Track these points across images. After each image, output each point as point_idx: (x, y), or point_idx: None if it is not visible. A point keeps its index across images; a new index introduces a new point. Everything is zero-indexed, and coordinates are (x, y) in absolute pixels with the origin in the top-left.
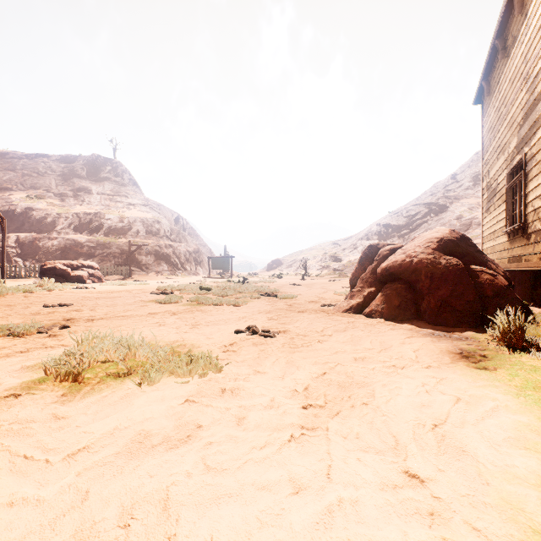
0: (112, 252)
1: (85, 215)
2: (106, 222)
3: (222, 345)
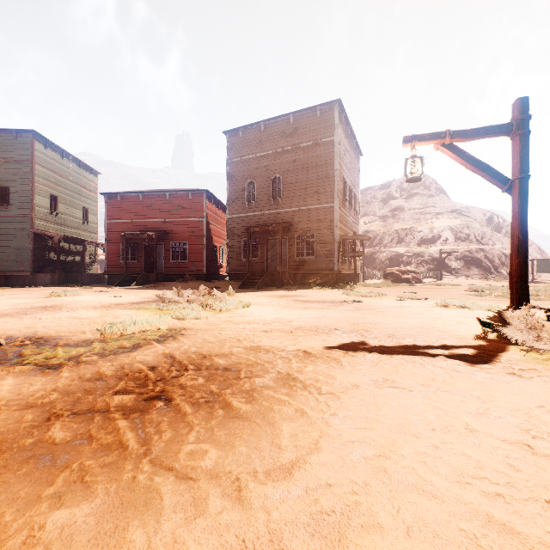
0: (425, 259)
1: (402, 230)
2: (418, 234)
3: None
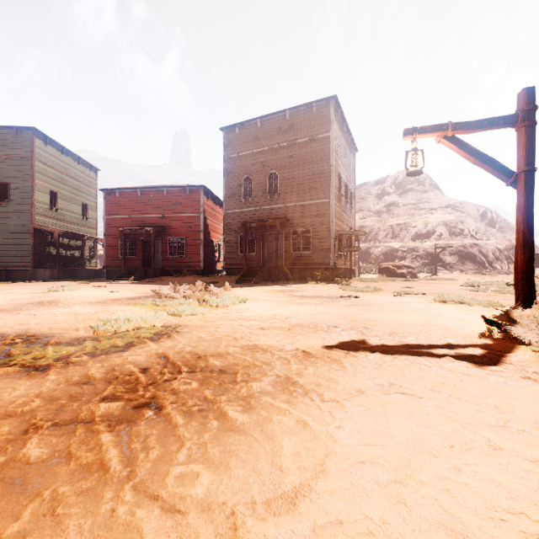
0: (419, 254)
1: (396, 226)
2: (412, 230)
3: (507, 304)
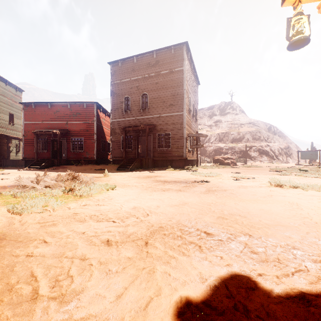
0: (236, 151)
1: (221, 133)
2: (231, 136)
3: None
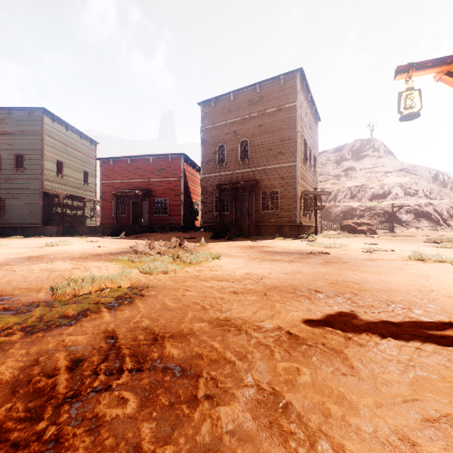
0: (376, 213)
1: (354, 187)
2: (369, 191)
3: None
